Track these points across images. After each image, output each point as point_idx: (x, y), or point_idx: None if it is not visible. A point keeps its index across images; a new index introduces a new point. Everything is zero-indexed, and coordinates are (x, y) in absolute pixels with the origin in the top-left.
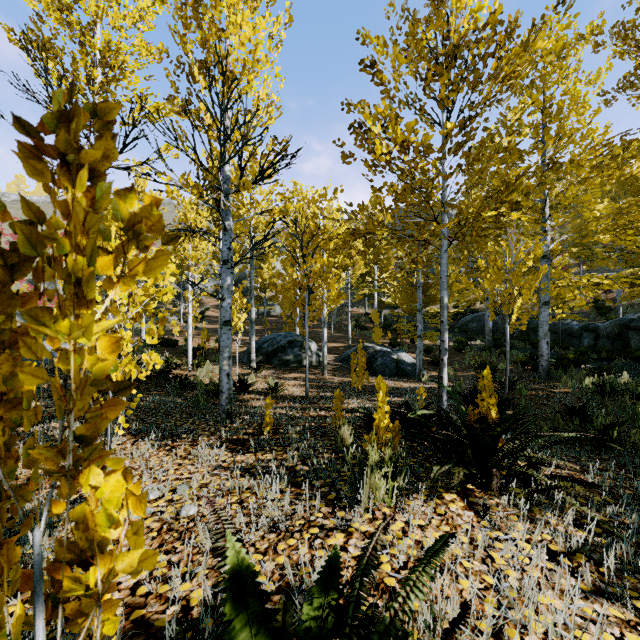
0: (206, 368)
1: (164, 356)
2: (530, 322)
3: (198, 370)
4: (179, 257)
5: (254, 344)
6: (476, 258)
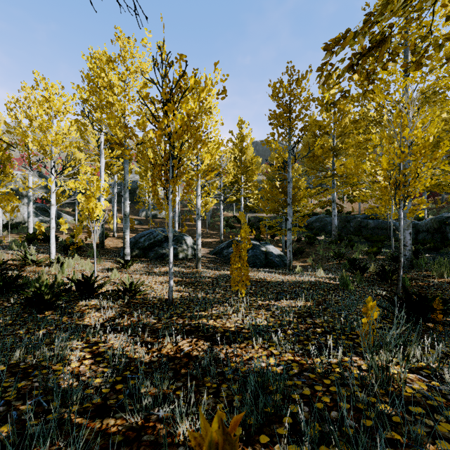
0: (67, 263)
1: (19, 251)
2: (362, 221)
3: (53, 266)
4: (35, 141)
5: (128, 238)
6: (325, 168)
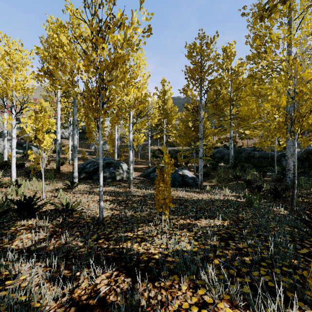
0: (24, 185)
1: None
2: (250, 152)
3: (11, 187)
4: None
5: (76, 164)
6: (224, 113)
